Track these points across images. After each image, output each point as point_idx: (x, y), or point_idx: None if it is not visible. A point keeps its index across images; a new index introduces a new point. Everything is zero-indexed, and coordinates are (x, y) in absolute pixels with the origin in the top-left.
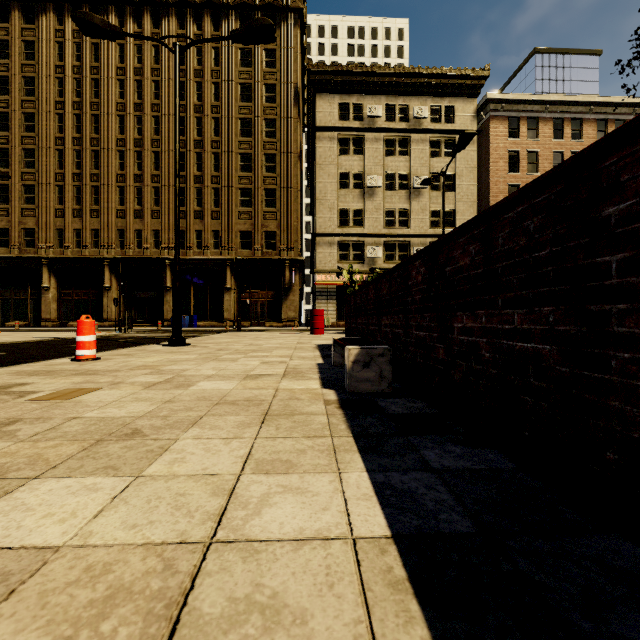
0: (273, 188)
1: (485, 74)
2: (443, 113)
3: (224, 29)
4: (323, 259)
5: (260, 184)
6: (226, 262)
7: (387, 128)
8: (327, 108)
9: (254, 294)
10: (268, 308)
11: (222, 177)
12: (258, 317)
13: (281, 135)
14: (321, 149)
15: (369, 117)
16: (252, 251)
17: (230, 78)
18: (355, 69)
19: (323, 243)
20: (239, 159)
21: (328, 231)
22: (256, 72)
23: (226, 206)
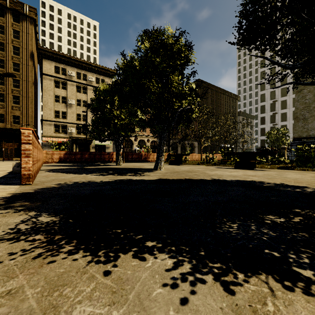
0: (18, 95)
1: (115, 72)
2: (100, 81)
3: None
4: (46, 131)
5: (10, 92)
6: None
7: (77, 81)
8: (48, 66)
9: (6, 144)
10: (15, 151)
11: None
12: (8, 156)
13: (23, 72)
14: (45, 83)
15: (69, 75)
16: (4, 124)
17: None
18: (62, 54)
19: (46, 124)
20: None
21: (49, 119)
22: (7, 38)
23: None
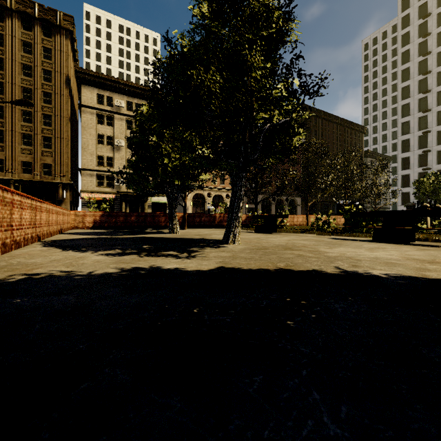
0: (49, 136)
1: None
2: None
3: (8, 23)
4: (86, 184)
5: (39, 132)
6: (10, 181)
7: (127, 114)
8: (89, 95)
9: None
10: None
11: (6, 123)
12: None
13: (56, 104)
14: (85, 118)
15: (117, 106)
16: (32, 175)
17: (13, 58)
18: (107, 77)
19: (86, 174)
20: (21, 113)
21: (90, 167)
22: (36, 59)
23: (10, 143)
